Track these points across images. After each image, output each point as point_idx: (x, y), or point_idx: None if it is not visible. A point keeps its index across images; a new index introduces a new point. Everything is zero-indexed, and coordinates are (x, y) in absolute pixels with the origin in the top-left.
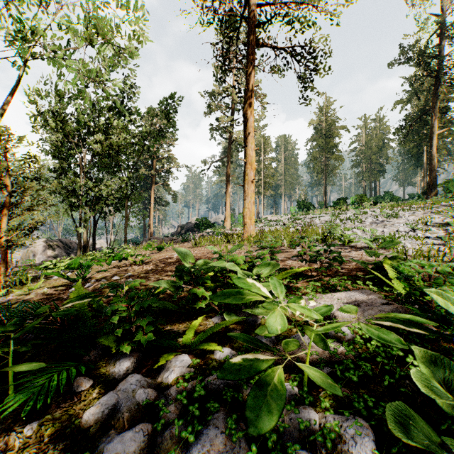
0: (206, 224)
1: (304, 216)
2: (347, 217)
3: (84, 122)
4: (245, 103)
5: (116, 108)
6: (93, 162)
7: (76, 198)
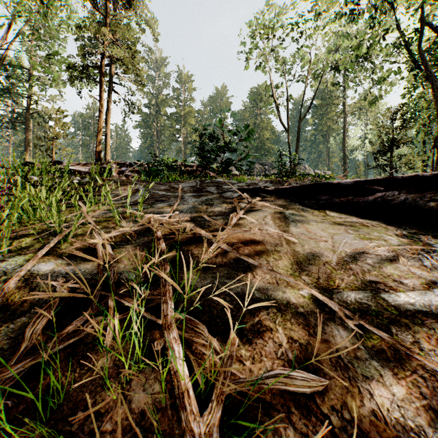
0: None
1: None
2: None
3: None
4: (106, 115)
5: None
6: None
7: None
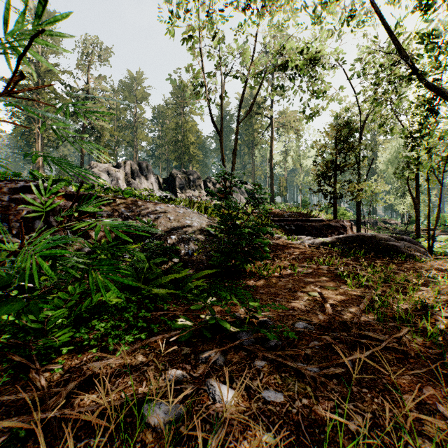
0: None
1: None
2: None
3: None
4: None
5: None
6: None
7: None
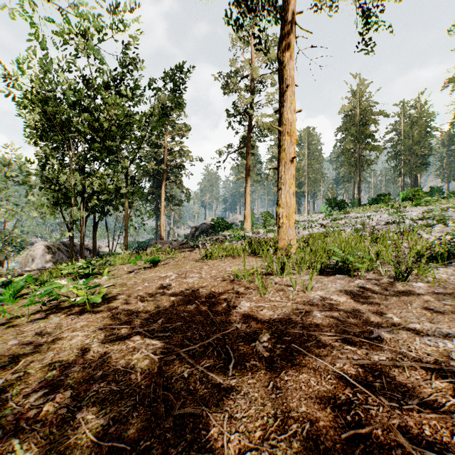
0: (223, 225)
1: (343, 215)
2: (418, 216)
3: (73, 101)
4: (279, 41)
5: (115, 87)
6: (84, 150)
7: (63, 194)
